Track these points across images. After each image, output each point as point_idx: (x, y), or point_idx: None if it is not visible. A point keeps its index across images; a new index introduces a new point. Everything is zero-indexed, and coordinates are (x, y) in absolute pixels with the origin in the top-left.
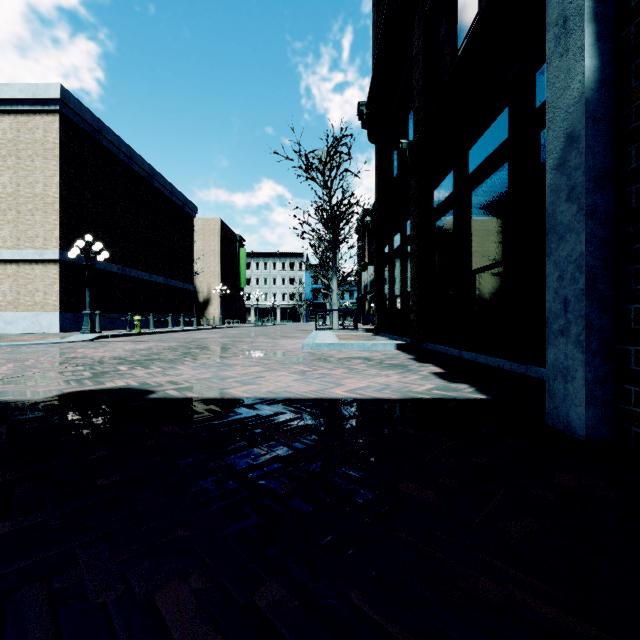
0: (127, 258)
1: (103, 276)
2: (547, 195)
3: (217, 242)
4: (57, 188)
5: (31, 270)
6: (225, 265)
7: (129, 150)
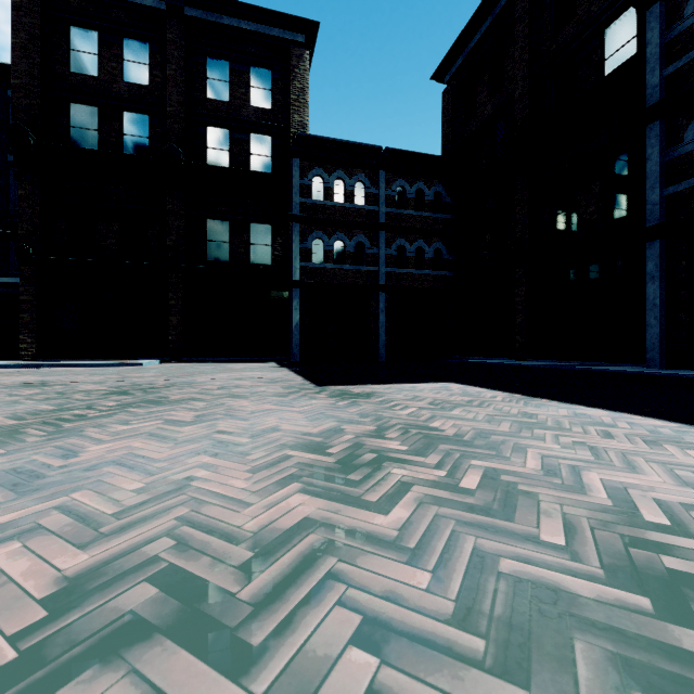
0: None
1: None
2: (293, 329)
3: None
4: None
5: None
6: None
7: None
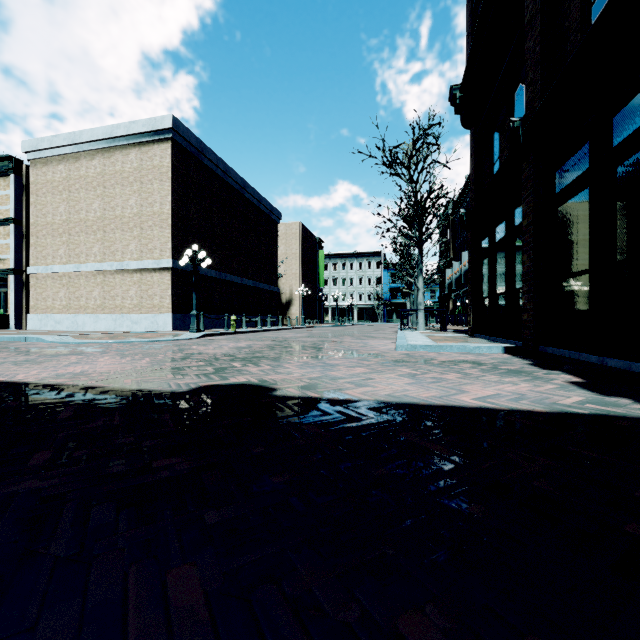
0: (223, 264)
1: (204, 281)
2: None
3: (298, 245)
4: (170, 206)
5: (151, 277)
6: (305, 267)
7: (225, 166)
